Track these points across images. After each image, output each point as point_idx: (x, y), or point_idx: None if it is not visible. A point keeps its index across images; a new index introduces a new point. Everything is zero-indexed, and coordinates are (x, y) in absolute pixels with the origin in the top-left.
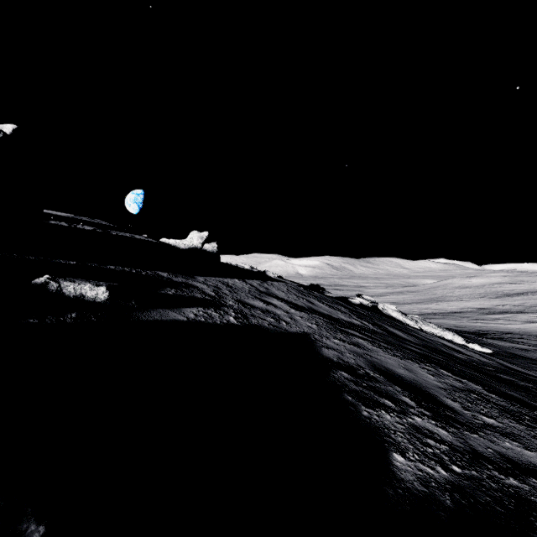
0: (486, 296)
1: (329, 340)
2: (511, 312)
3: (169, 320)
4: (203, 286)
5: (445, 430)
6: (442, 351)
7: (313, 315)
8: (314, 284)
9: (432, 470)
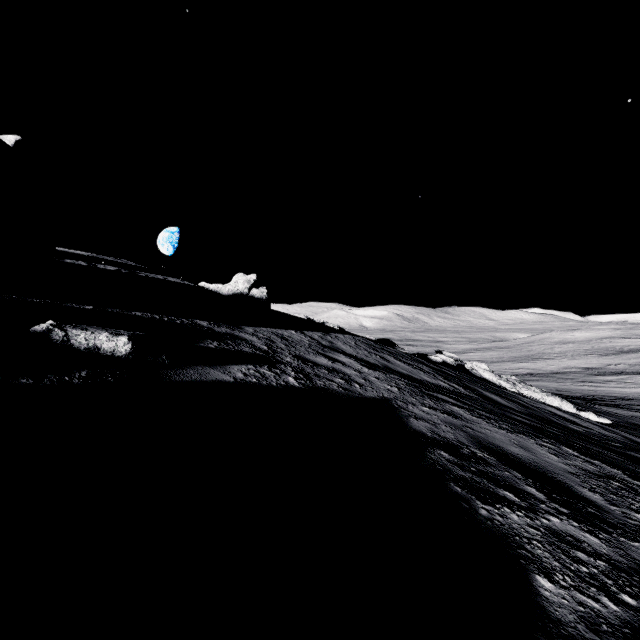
0: (593, 353)
1: (416, 407)
2: (626, 373)
3: (211, 381)
4: (252, 338)
5: (595, 537)
6: (553, 421)
7: (391, 376)
8: (383, 339)
9: (596, 602)
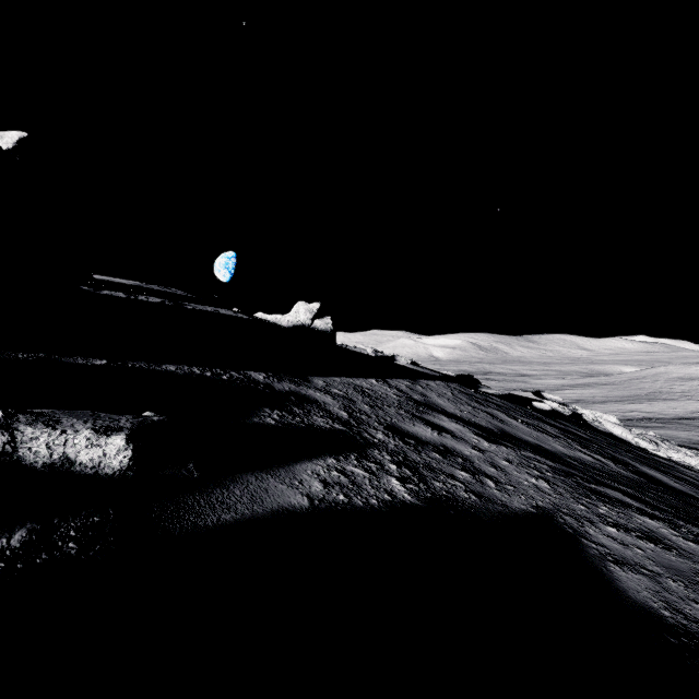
0: None
1: (598, 529)
2: None
3: (271, 515)
4: (325, 398)
5: None
6: None
7: (523, 453)
8: (464, 375)
9: None
